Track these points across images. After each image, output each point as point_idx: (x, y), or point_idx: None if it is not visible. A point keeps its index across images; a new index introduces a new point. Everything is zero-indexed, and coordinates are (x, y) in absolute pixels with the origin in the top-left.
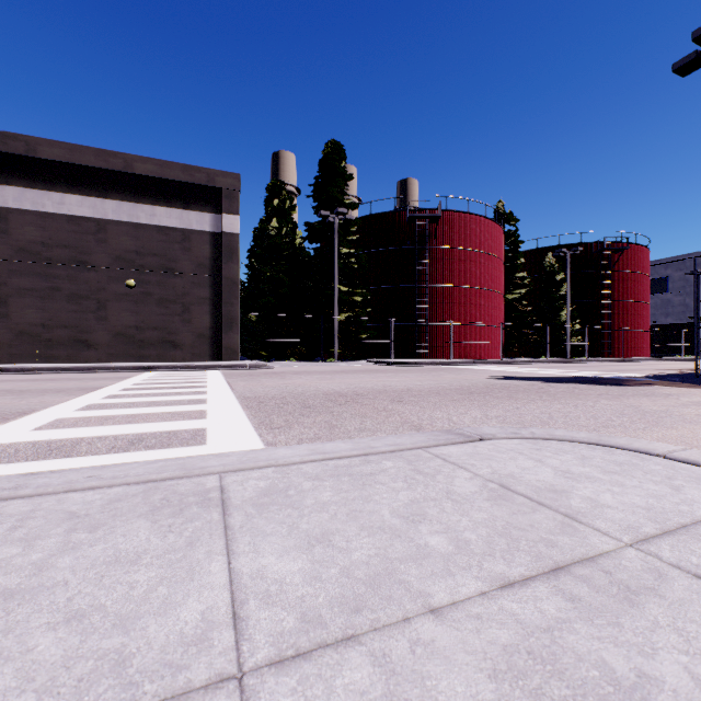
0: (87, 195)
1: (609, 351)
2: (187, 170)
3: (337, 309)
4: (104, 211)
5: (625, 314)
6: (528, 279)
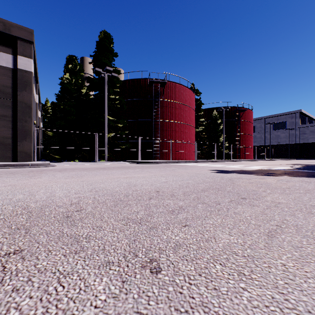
0: None
1: (239, 156)
2: None
3: (108, 131)
4: None
5: (245, 140)
6: (205, 122)
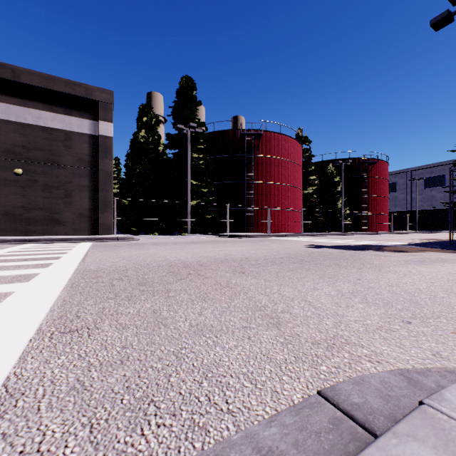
0: None
1: (366, 227)
2: (69, 84)
3: (190, 197)
4: None
5: (375, 204)
6: (317, 181)
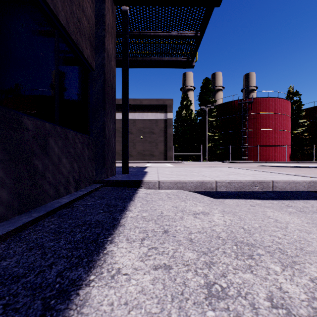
0: (130, 112)
1: None
2: (157, 100)
3: (208, 142)
4: (135, 116)
5: None
6: (307, 122)
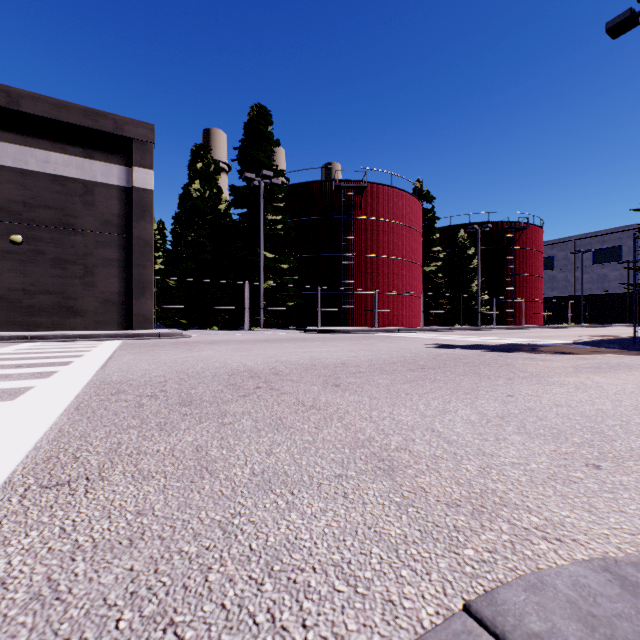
0: None
1: (512, 319)
2: (90, 114)
3: (263, 276)
4: None
5: (525, 287)
6: (443, 253)
